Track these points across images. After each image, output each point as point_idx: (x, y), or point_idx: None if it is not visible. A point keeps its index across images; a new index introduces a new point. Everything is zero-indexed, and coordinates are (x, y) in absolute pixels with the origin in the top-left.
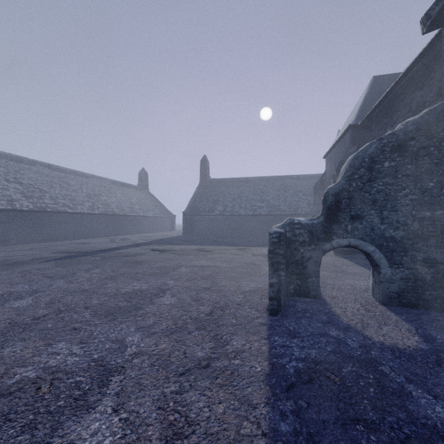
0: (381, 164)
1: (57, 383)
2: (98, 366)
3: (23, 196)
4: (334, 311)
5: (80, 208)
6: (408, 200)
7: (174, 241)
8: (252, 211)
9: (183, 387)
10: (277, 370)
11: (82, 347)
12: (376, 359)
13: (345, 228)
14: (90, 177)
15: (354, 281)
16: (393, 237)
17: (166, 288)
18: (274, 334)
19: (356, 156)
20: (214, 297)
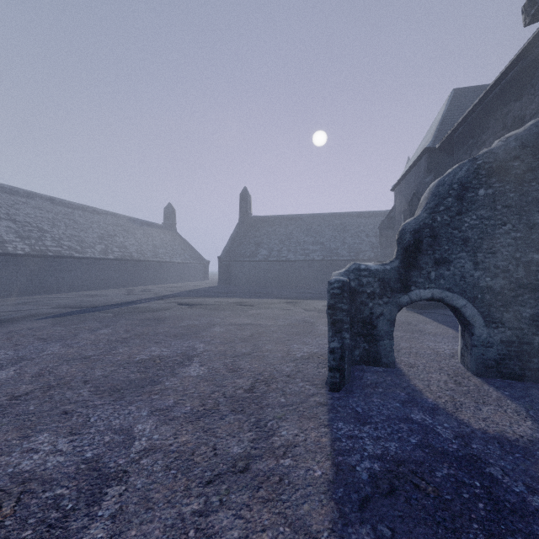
0: (475, 192)
1: (27, 499)
2: (91, 471)
3: (18, 237)
4: (414, 385)
5: (90, 252)
6: (511, 239)
7: (207, 292)
8: (304, 256)
9: (210, 504)
10: (345, 474)
11: (71, 441)
12: (480, 455)
13: (428, 276)
14: (103, 214)
15: (435, 343)
16: (491, 287)
17: (193, 353)
18: (337, 419)
19: (441, 182)
20: (256, 367)
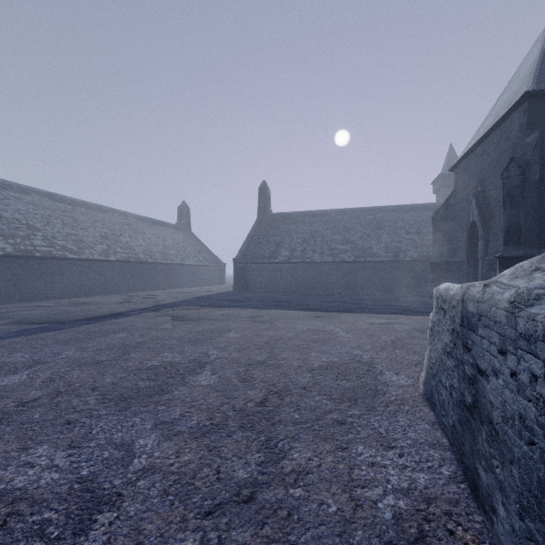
0: None
1: None
2: None
3: None
4: None
5: (88, 253)
6: None
7: (217, 300)
8: (332, 257)
9: None
10: None
11: None
12: None
13: None
14: (110, 212)
15: None
16: None
17: (111, 485)
18: None
19: None
20: None
